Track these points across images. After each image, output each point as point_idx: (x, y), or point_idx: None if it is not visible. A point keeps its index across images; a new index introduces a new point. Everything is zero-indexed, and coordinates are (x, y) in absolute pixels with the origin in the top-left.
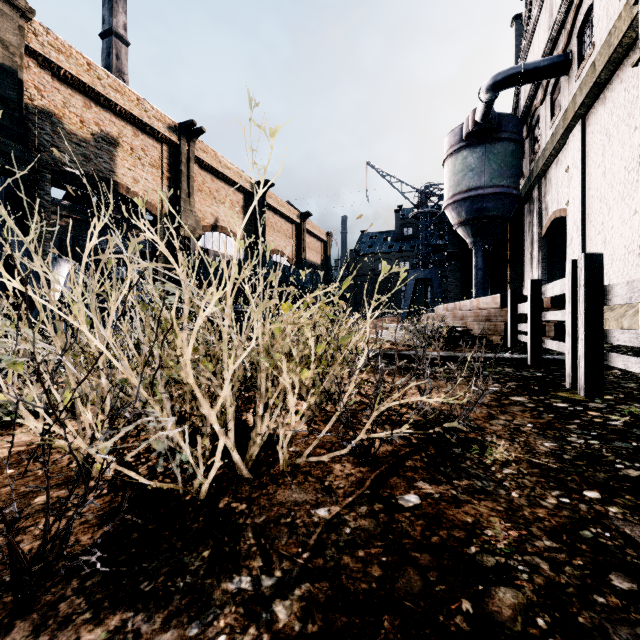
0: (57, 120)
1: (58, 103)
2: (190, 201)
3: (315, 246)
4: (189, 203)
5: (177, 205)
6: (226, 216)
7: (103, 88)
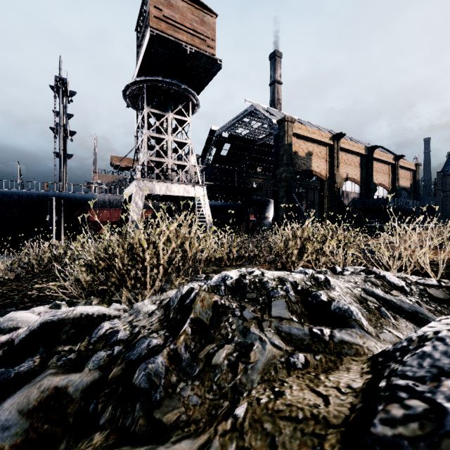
0: (297, 153)
1: (297, 147)
2: (338, 170)
3: (405, 175)
4: (337, 171)
5: (332, 173)
6: (351, 171)
7: (309, 134)
